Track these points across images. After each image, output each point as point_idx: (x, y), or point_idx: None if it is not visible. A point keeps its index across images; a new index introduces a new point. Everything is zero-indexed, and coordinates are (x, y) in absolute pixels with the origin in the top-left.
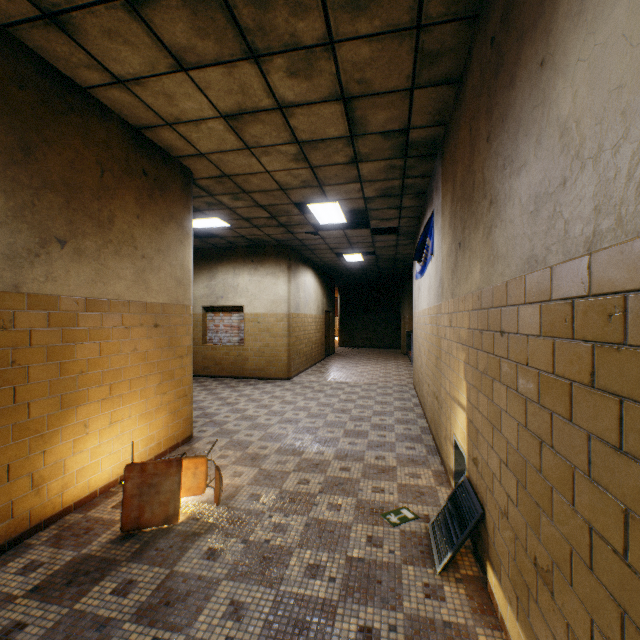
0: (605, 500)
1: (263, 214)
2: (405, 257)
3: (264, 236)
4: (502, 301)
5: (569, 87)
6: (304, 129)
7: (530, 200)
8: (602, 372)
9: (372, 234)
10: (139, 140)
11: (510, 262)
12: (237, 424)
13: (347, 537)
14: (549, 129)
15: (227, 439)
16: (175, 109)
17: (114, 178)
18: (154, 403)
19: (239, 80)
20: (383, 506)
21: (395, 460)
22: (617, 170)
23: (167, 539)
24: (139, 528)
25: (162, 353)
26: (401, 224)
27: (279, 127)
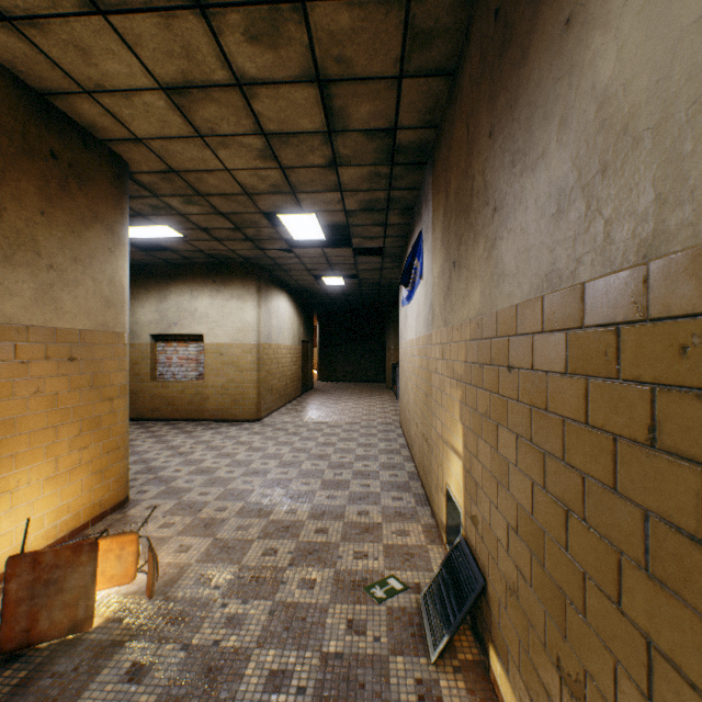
0: (676, 609)
1: (225, 224)
2: (390, 282)
3: (228, 252)
4: (510, 329)
5: (612, 40)
6: (271, 117)
7: (551, 200)
8: (670, 427)
9: (355, 255)
10: (44, 110)
11: (522, 280)
12: (190, 480)
13: (322, 625)
14: (580, 103)
15: (175, 501)
16: (94, 70)
17: (2, 156)
18: (69, 462)
19: (182, 38)
20: (367, 576)
21: (380, 515)
22: (698, 138)
23: (71, 657)
24: (29, 645)
25: (81, 395)
26: (386, 244)
27: (239, 111)
